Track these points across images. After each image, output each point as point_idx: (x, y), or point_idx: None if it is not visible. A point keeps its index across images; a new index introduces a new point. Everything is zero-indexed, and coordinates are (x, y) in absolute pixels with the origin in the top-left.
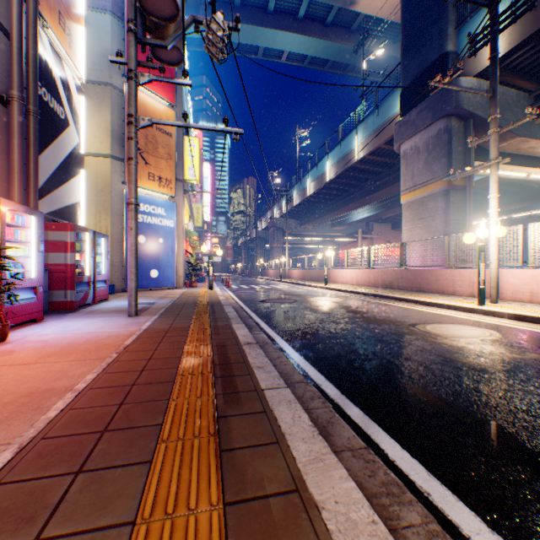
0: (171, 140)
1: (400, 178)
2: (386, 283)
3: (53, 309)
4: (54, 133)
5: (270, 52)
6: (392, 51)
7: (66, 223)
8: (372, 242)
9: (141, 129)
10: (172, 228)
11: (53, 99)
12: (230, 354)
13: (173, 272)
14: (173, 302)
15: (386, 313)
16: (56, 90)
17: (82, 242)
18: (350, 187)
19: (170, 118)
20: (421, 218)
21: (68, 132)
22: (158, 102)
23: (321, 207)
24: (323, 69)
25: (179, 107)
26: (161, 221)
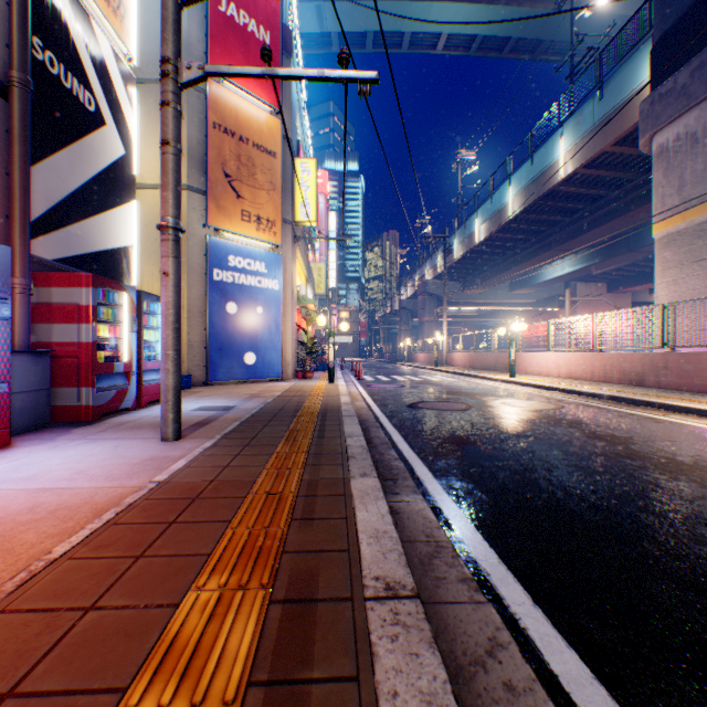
0: (275, 162)
1: (651, 194)
2: (628, 377)
3: (60, 418)
4: (72, 131)
5: (419, 41)
6: (616, 7)
7: (79, 273)
8: (575, 312)
9: (185, 87)
10: (276, 291)
11: (70, 74)
12: (314, 698)
13: (277, 357)
14: (262, 407)
15: (682, 444)
16: (77, 62)
17: (117, 308)
18: (545, 226)
19: (272, 130)
20: (700, 259)
21: (102, 135)
22: (255, 107)
23: (496, 261)
24: (499, 55)
25: (286, 114)
26: (260, 281)
